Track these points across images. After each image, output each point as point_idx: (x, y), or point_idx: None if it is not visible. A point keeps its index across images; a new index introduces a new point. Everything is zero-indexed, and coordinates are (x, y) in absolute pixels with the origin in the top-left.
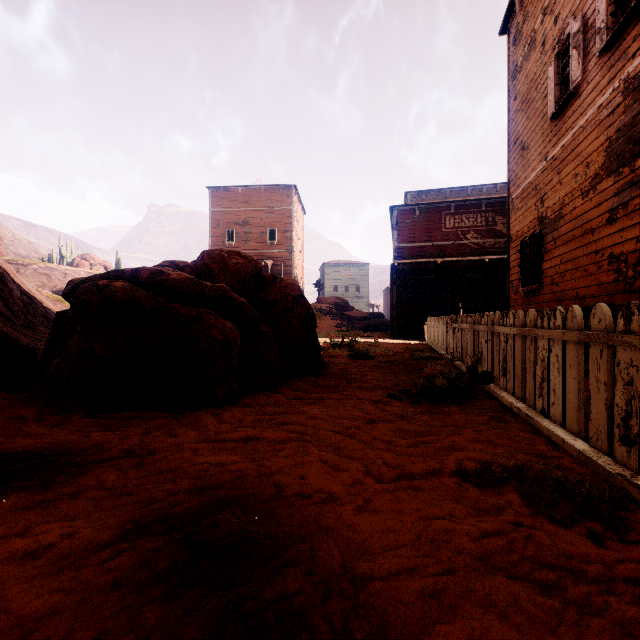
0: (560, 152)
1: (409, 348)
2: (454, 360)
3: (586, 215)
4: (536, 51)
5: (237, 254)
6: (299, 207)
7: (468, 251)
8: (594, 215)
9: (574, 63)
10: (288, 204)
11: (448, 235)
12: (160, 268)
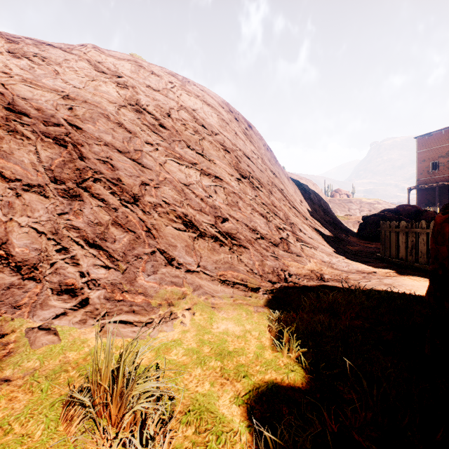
0: None
1: None
2: None
3: None
4: None
5: (408, 206)
6: None
7: None
8: None
9: None
10: None
11: None
12: (384, 214)
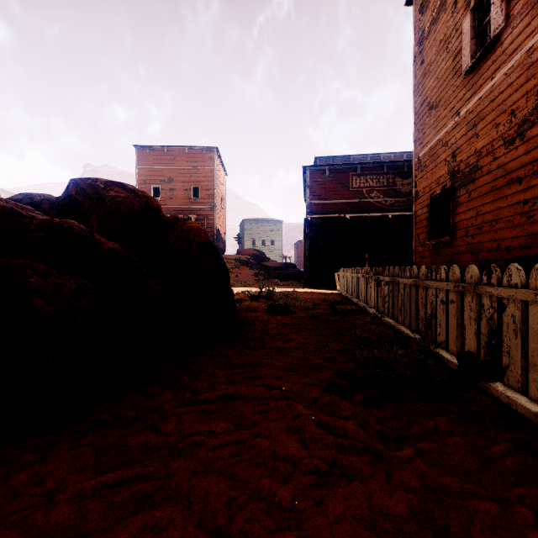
0: (476, 104)
1: (327, 299)
2: (383, 316)
3: (511, 164)
4: (446, 12)
5: (119, 186)
6: (221, 168)
7: (372, 208)
8: (522, 163)
9: (496, 10)
10: (210, 164)
11: (355, 194)
12: None
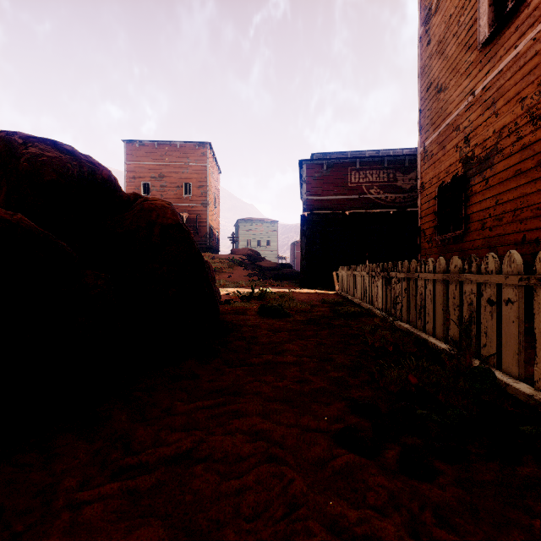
0: (496, 79)
1: (326, 300)
2: (395, 320)
3: (540, 142)
4: None
5: (48, 143)
6: (214, 165)
7: (372, 205)
8: None
9: None
10: (203, 161)
11: (353, 189)
12: None
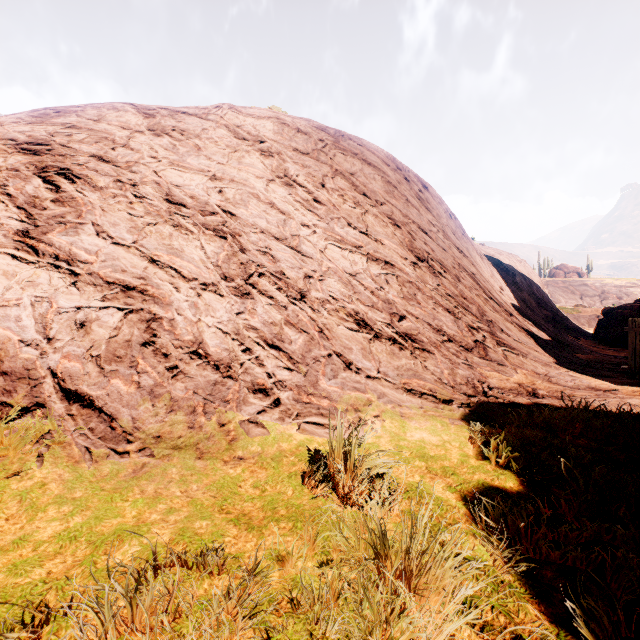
0: None
1: None
2: None
3: None
4: None
5: None
6: None
7: None
8: None
9: None
10: None
11: None
12: None
